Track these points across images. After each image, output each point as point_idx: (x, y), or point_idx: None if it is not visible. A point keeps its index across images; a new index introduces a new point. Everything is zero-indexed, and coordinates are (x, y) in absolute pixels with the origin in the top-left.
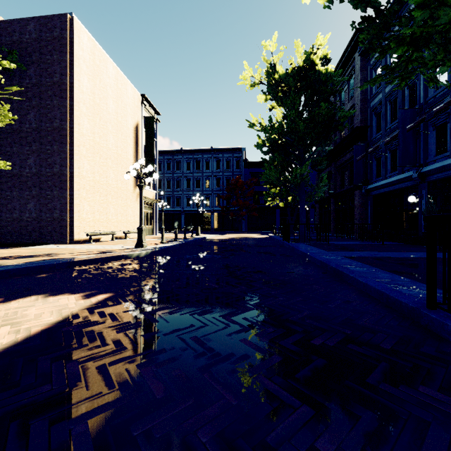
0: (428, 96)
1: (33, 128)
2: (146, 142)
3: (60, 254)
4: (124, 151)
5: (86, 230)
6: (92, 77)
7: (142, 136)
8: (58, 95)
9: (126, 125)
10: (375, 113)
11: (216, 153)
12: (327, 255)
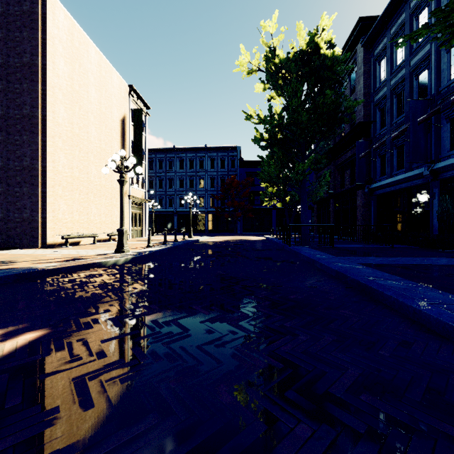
0: (441, 86)
1: None
2: (134, 137)
3: (19, 261)
4: (108, 145)
5: (62, 232)
6: (70, 61)
7: (130, 130)
8: (28, 78)
9: (111, 117)
10: (379, 108)
11: (210, 152)
12: (339, 262)
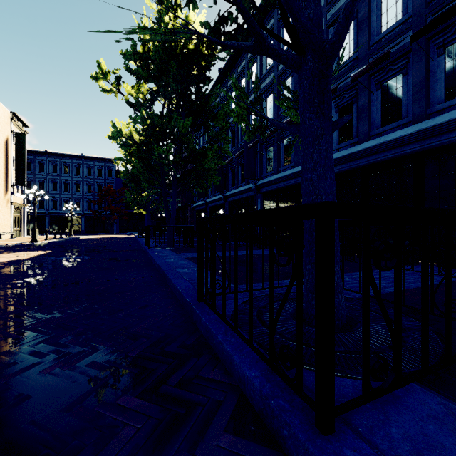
0: None
1: None
2: (17, 155)
3: None
4: None
5: None
6: None
7: (12, 148)
8: None
9: None
10: None
11: (87, 161)
12: None
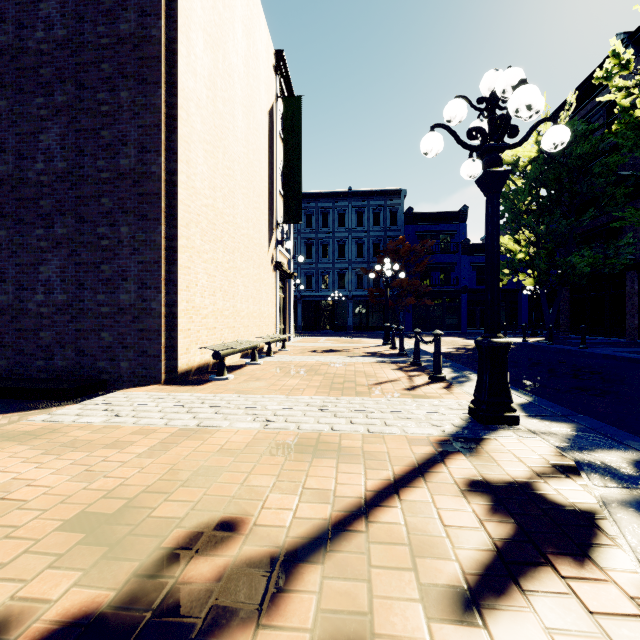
0: None
1: (56, 41)
2: (286, 150)
3: (292, 548)
4: (256, 156)
5: (200, 340)
6: None
7: (277, 137)
8: None
9: (258, 101)
10: None
11: (357, 200)
12: None
